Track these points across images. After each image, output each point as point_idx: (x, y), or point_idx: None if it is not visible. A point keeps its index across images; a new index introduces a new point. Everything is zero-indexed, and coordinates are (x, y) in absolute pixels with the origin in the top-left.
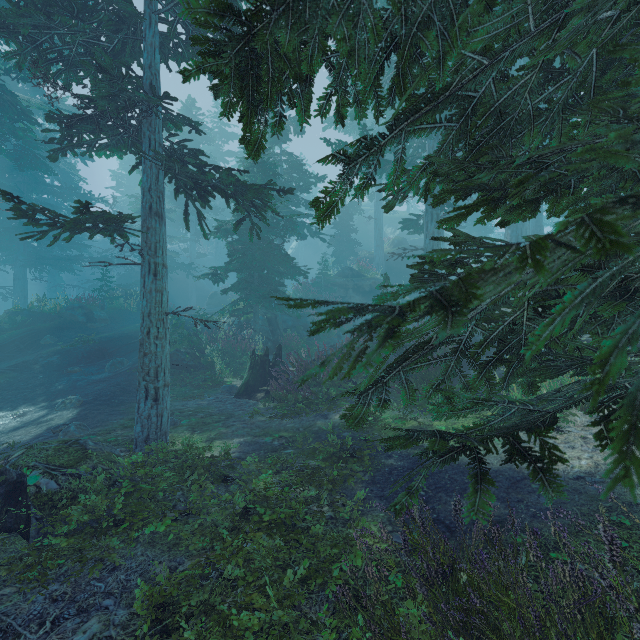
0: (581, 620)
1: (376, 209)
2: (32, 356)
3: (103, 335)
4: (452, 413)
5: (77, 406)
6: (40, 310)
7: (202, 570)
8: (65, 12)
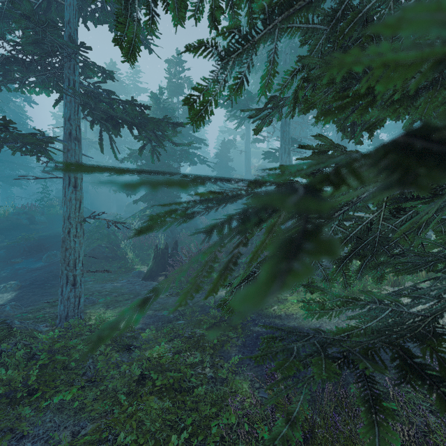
0: None
1: (246, 145)
2: None
3: (42, 234)
4: (323, 311)
5: (16, 289)
6: None
7: (100, 435)
8: None
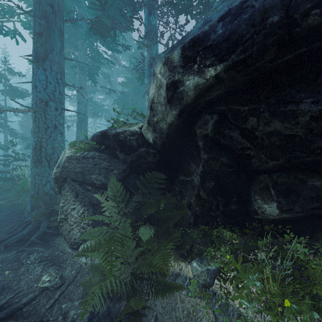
0: None
1: None
2: None
3: None
4: None
5: None
6: None
7: None
8: None
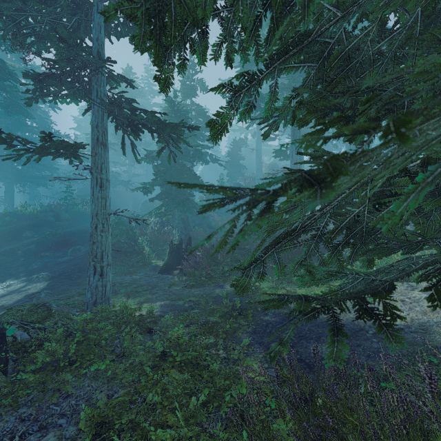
0: (406, 434)
1: (257, 143)
2: (16, 245)
3: (67, 230)
4: (313, 282)
5: (47, 280)
6: (22, 213)
7: (131, 397)
8: (37, 1)
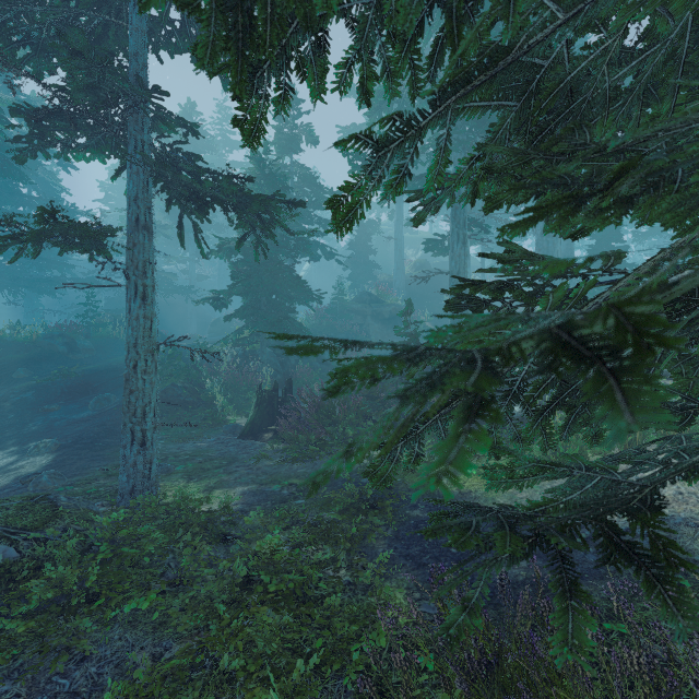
0: None
1: (396, 228)
2: (2, 392)
3: (87, 367)
4: (512, 481)
5: (53, 451)
6: (13, 339)
7: (193, 658)
8: None
